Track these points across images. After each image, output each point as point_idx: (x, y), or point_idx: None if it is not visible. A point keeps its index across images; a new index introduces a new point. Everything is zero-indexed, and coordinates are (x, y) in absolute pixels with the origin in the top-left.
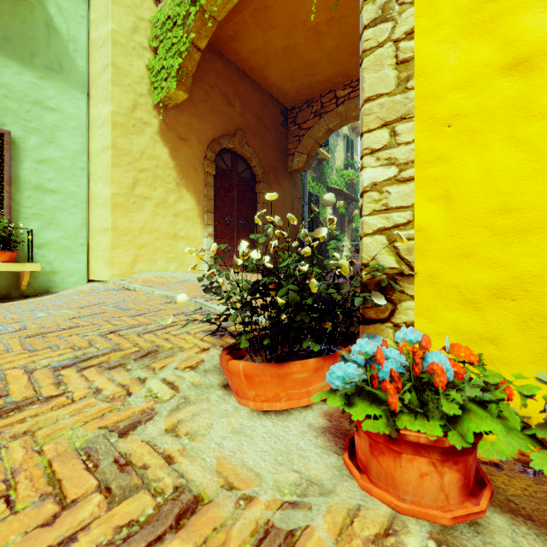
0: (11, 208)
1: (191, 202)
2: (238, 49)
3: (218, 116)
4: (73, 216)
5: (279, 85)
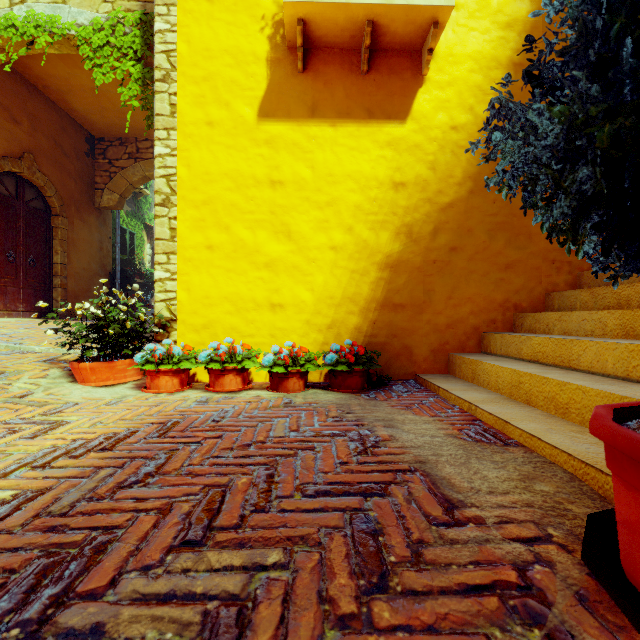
0: None
1: None
2: (30, 64)
3: None
4: None
5: (85, 114)
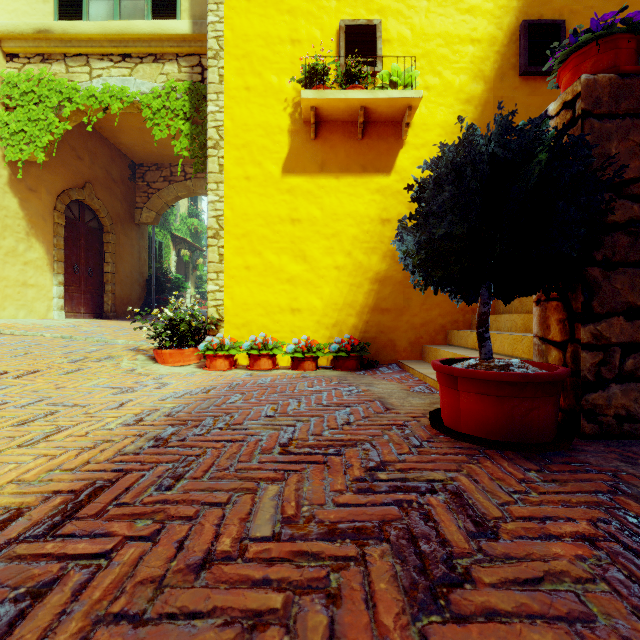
0: None
1: (41, 252)
2: None
3: (67, 169)
4: None
5: (130, 146)
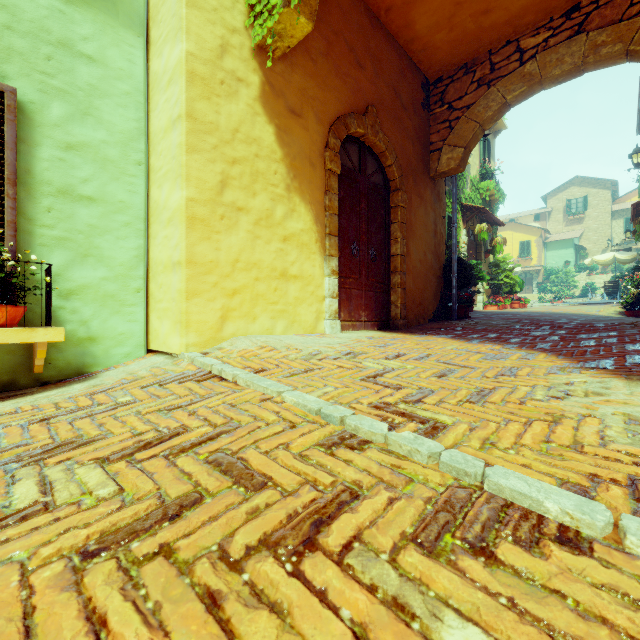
0: (18, 228)
1: (307, 219)
2: None
3: (343, 82)
4: (122, 243)
5: (427, 39)
